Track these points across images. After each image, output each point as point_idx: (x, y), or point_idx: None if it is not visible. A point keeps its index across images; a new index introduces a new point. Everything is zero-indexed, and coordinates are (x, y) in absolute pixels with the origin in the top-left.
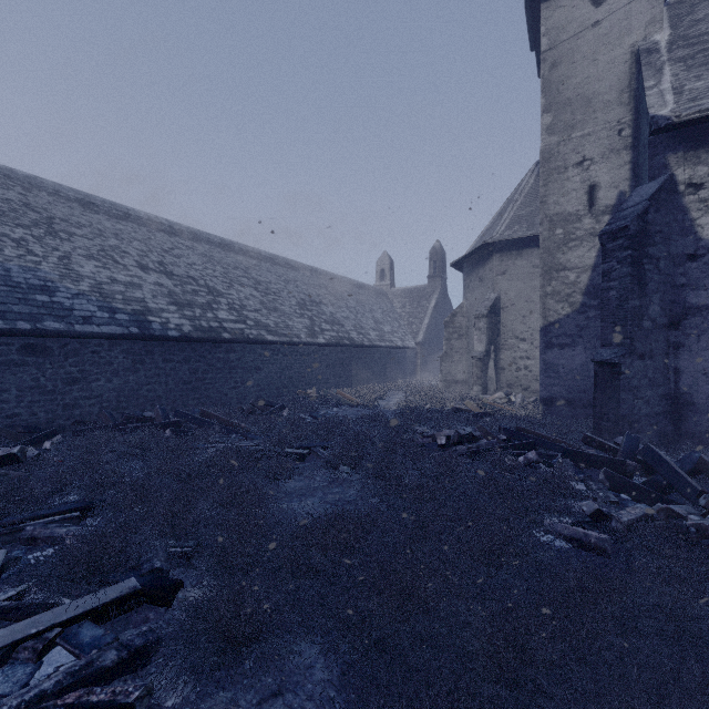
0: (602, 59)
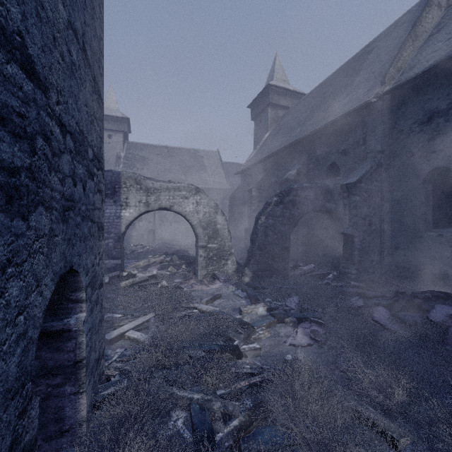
0: (110, 152)
